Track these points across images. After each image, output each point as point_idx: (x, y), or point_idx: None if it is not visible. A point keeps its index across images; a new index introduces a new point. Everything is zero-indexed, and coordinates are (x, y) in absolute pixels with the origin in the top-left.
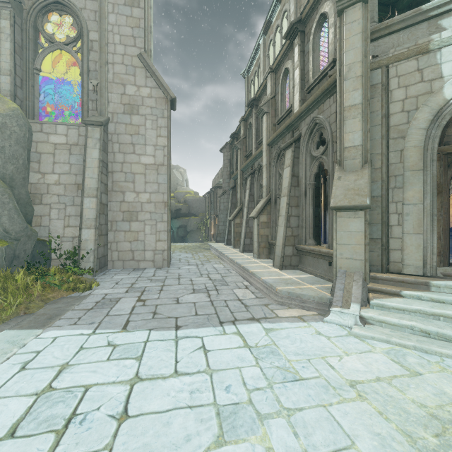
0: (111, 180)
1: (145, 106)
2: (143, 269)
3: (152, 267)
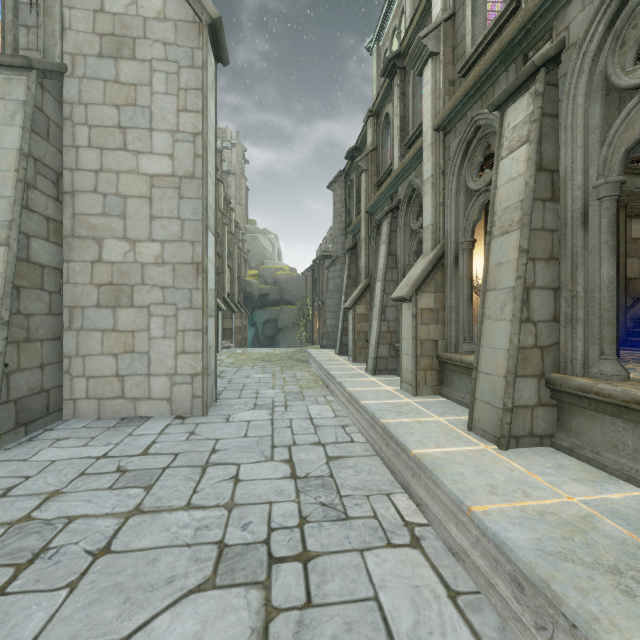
0: (69, 211)
1: (151, 41)
2: (140, 421)
3: (166, 414)
